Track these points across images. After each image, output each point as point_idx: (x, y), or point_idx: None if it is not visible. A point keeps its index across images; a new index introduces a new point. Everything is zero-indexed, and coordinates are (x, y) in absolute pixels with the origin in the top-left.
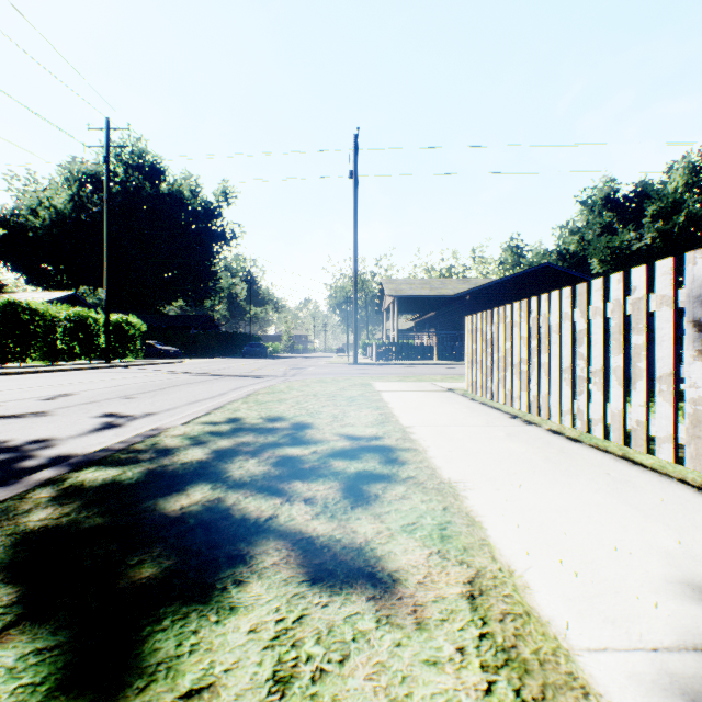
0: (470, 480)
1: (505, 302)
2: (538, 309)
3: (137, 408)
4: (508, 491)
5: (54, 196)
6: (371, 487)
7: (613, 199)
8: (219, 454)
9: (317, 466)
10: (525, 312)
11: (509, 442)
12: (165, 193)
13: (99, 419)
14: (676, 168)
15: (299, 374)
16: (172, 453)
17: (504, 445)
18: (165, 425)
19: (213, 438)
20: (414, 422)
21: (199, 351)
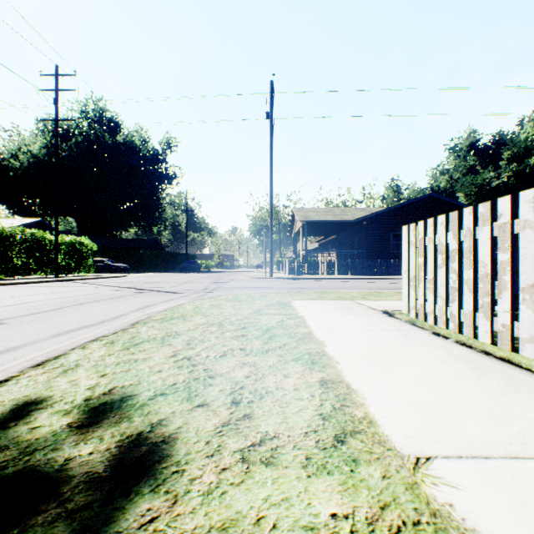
0: None
1: (396, 226)
2: None
3: None
4: None
5: (31, 144)
6: None
7: (476, 146)
8: None
9: None
10: None
11: None
12: (120, 142)
13: None
14: (527, 120)
15: (219, 289)
16: None
17: None
18: None
19: None
20: (412, 431)
21: (145, 267)
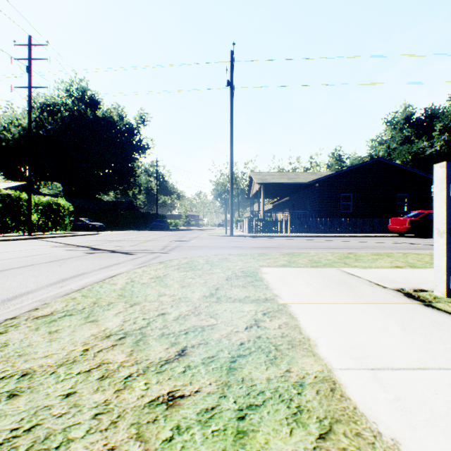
0: None
1: (345, 188)
2: None
3: None
4: None
5: (21, 118)
6: None
7: (411, 119)
8: None
9: None
10: None
11: None
12: (100, 117)
13: None
14: None
15: (177, 248)
16: None
17: None
18: None
19: None
20: None
21: (119, 225)
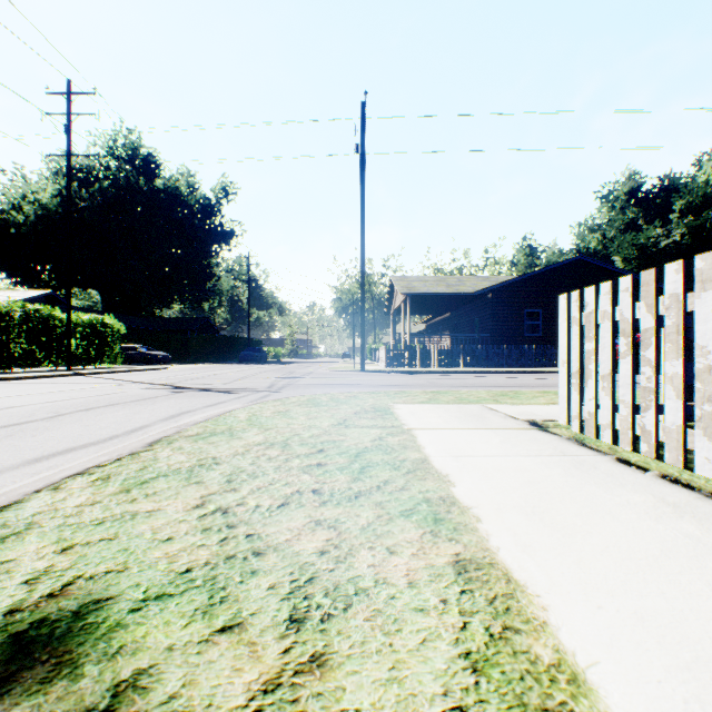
0: None
1: (531, 300)
2: None
3: None
4: None
5: (39, 190)
6: None
7: (638, 193)
8: None
9: None
10: None
11: None
12: (159, 188)
13: None
14: (707, 159)
15: (289, 386)
16: None
17: None
18: None
19: None
20: (671, 708)
21: (192, 356)
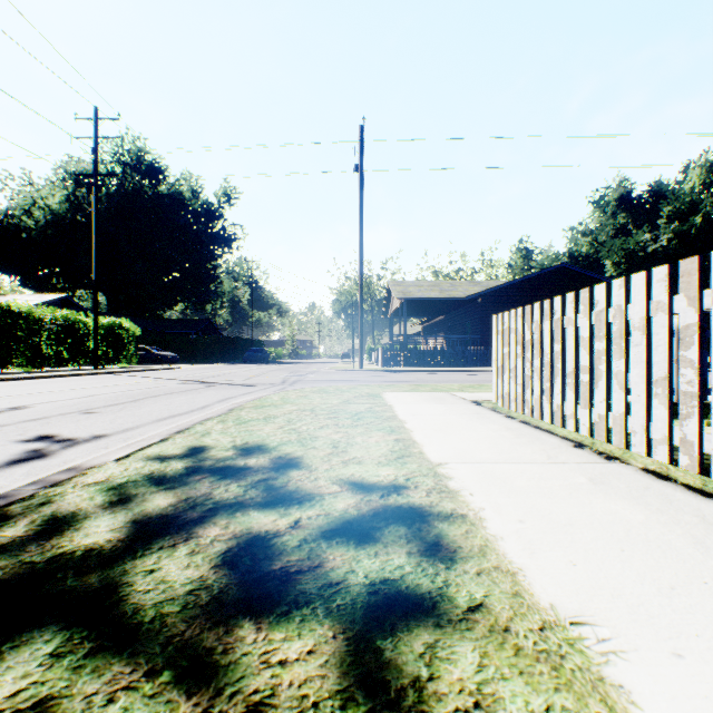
0: (599, 618)
1: (518, 304)
2: (606, 300)
3: (88, 427)
4: (708, 666)
5: (49, 196)
6: (401, 649)
7: (627, 199)
8: (133, 531)
9: (295, 568)
10: (586, 304)
11: (605, 498)
12: (164, 193)
13: (26, 445)
14: (693, 167)
15: (300, 382)
16: (55, 527)
17: (602, 506)
18: (91, 460)
19: (144, 489)
20: (445, 456)
21: (198, 356)
